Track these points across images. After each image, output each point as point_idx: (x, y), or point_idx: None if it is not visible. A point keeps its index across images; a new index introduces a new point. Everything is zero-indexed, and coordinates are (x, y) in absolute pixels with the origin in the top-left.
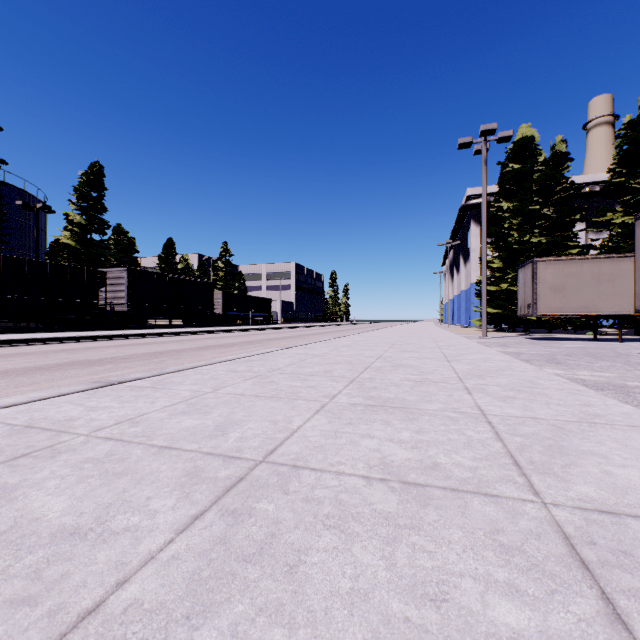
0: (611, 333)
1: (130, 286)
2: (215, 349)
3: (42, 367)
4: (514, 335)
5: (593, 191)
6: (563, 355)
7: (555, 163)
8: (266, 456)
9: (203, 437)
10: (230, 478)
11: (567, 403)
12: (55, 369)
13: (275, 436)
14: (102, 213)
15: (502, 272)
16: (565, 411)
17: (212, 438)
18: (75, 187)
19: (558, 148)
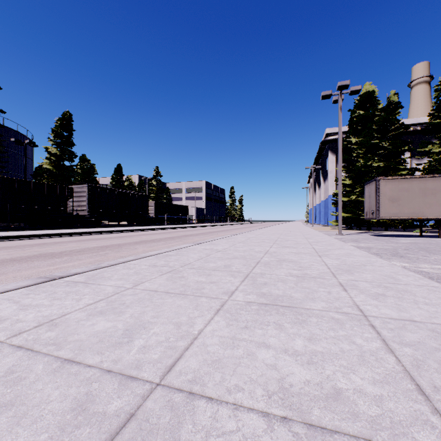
0: (430, 231)
1: (90, 197)
2: (146, 243)
3: (16, 259)
4: (361, 232)
5: (416, 130)
6: (403, 249)
7: (390, 110)
8: (163, 376)
9: (109, 346)
10: (119, 415)
11: (433, 302)
12: (24, 261)
13: (176, 345)
14: (71, 147)
15: (351, 187)
16: (435, 312)
17: (117, 347)
18: (52, 129)
19: (392, 99)
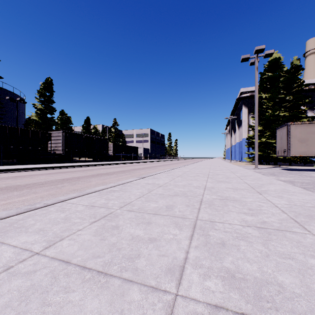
0: None
1: (64, 140)
2: (101, 176)
3: None
4: (271, 167)
5: (310, 88)
6: None
7: (293, 71)
8: None
9: None
10: None
11: None
12: None
13: None
14: (52, 103)
15: (260, 132)
16: None
17: None
18: (38, 90)
19: (295, 63)
